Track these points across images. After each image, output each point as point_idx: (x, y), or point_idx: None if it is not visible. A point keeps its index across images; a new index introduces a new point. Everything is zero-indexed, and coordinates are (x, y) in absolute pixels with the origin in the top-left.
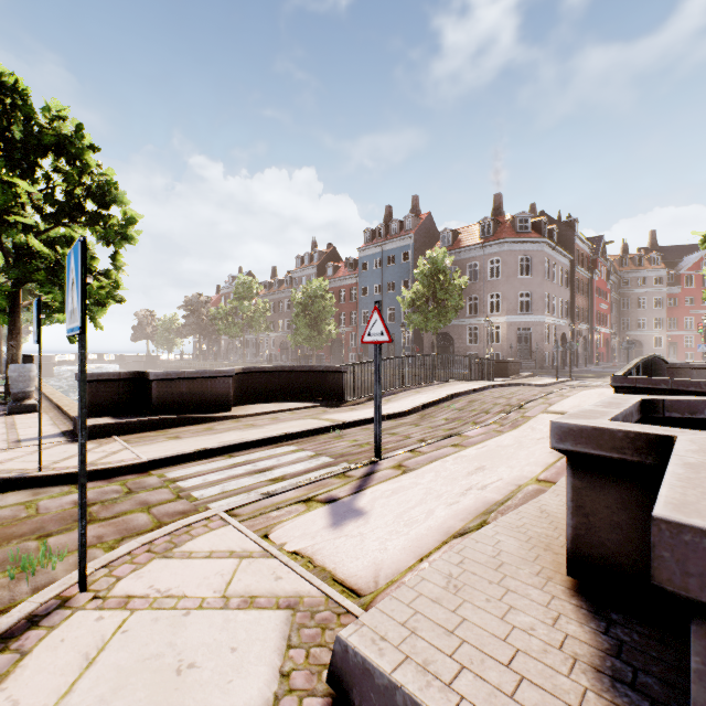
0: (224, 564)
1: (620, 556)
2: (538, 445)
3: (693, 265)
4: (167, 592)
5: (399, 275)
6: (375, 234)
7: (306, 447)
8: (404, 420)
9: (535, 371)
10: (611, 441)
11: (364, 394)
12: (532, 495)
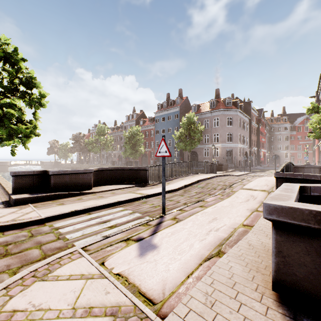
0: (76, 284)
1: (305, 282)
2: (241, 205)
3: (301, 122)
4: (38, 307)
5: (173, 125)
6: (162, 106)
7: (128, 208)
8: (176, 193)
9: (234, 168)
10: (301, 215)
11: (157, 180)
12: (242, 234)
